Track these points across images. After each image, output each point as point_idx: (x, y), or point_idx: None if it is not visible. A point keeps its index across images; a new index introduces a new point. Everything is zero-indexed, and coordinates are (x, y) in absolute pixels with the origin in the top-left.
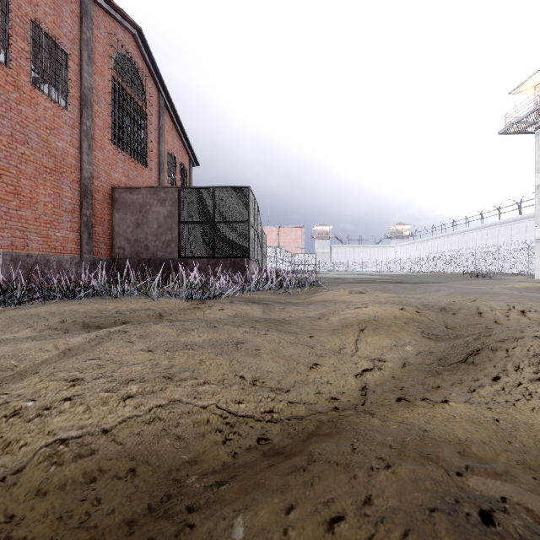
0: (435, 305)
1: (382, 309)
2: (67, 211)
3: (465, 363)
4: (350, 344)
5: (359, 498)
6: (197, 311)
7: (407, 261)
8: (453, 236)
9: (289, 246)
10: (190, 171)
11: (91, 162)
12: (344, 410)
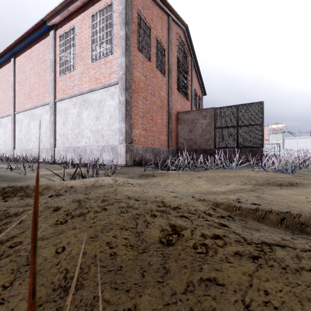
0: None
1: None
2: (164, 126)
3: None
4: None
5: None
6: None
7: None
8: None
9: None
10: (201, 99)
11: (171, 101)
12: None
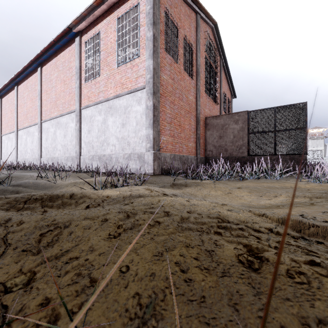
0: None
1: None
2: (192, 132)
3: None
4: None
5: None
6: None
7: None
8: None
9: None
10: (231, 102)
11: (199, 105)
12: None
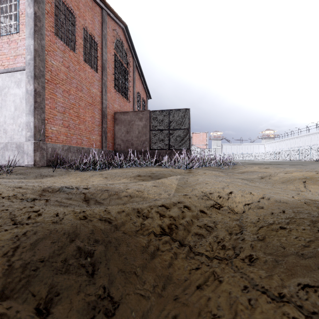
0: None
1: (304, 173)
2: (97, 125)
3: None
4: (302, 188)
5: None
6: (194, 173)
7: (274, 153)
8: (307, 136)
9: (199, 144)
10: (146, 102)
11: (106, 99)
12: None
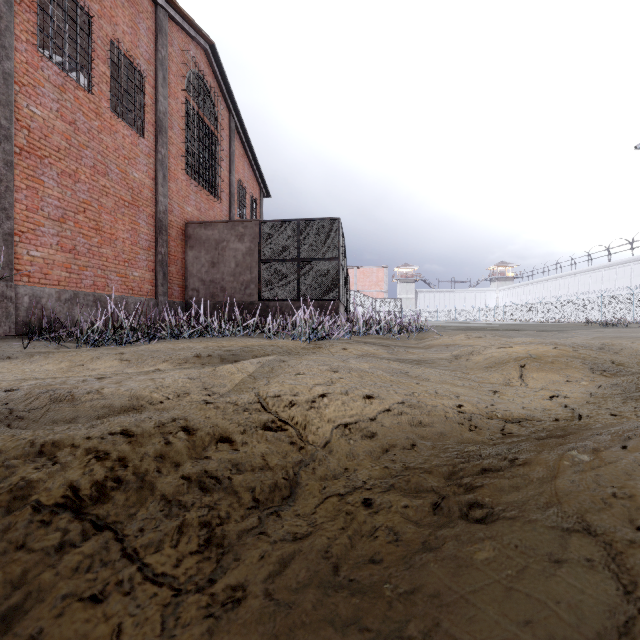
0: (590, 345)
1: (532, 348)
2: (144, 248)
3: None
4: (515, 379)
5: None
6: (321, 350)
7: (513, 308)
8: (571, 277)
9: (370, 290)
10: (260, 203)
11: (166, 194)
12: (570, 421)
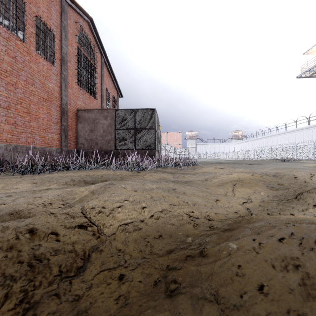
0: (270, 173)
1: (241, 175)
2: (54, 123)
3: (296, 199)
4: (230, 192)
5: (288, 232)
6: (139, 176)
7: (242, 152)
8: (269, 138)
9: (173, 144)
10: (117, 100)
11: (66, 95)
12: (245, 216)
